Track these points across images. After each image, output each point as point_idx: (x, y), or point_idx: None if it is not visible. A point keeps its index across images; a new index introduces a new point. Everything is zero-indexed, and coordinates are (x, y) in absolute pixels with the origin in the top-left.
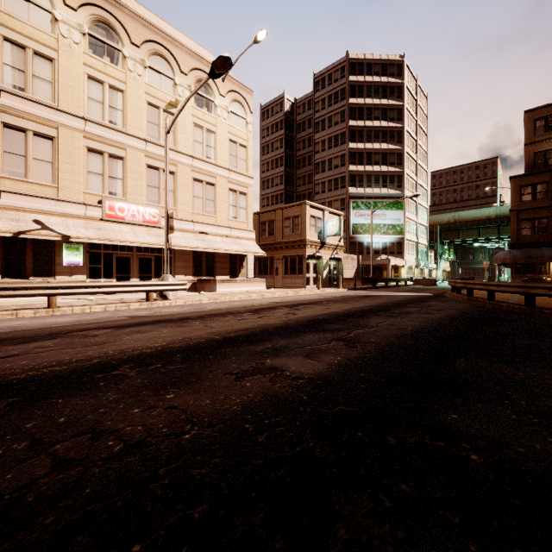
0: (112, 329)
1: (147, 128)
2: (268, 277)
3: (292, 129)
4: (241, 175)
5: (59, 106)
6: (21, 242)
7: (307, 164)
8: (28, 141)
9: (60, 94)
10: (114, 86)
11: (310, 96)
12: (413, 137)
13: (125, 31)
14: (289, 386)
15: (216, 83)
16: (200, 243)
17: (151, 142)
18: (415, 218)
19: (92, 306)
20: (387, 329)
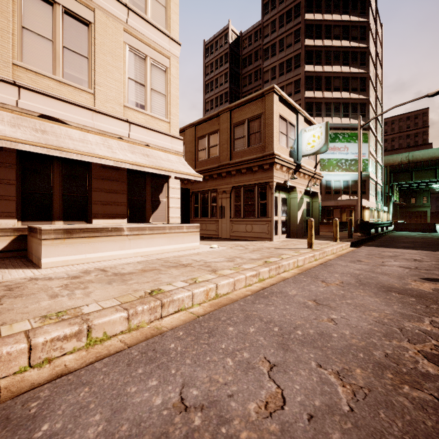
0: None
1: None
2: (208, 221)
3: (238, 64)
4: (156, 29)
5: None
6: None
7: None
8: None
9: None
10: None
11: (257, 26)
12: (374, 64)
13: None
14: None
15: None
16: (19, 132)
17: None
18: (375, 155)
19: None
20: None
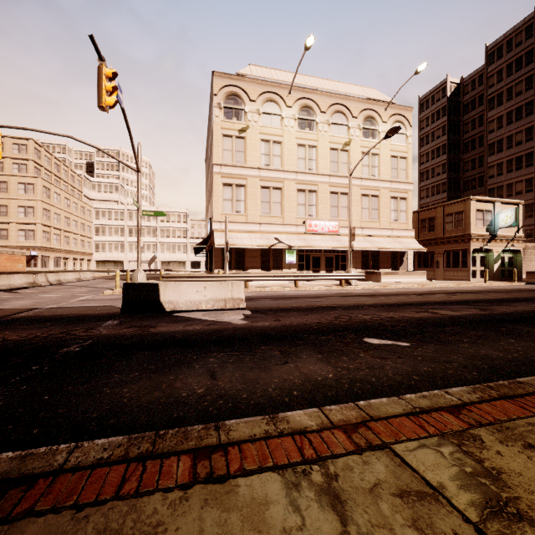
0: (341, 297)
1: (330, 167)
2: (428, 270)
3: (458, 112)
4: (402, 183)
5: (284, 169)
6: (268, 251)
7: (477, 145)
8: (271, 193)
9: (284, 161)
10: (311, 145)
11: (482, 69)
12: None
13: (317, 106)
14: (440, 315)
15: (379, 114)
16: (367, 244)
17: (333, 176)
18: None
19: (313, 287)
20: (522, 308)
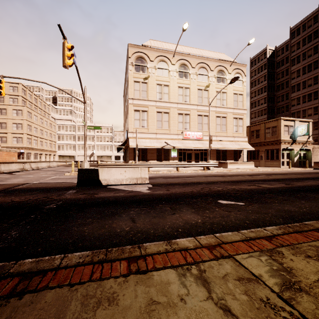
0: (204, 177)
1: (197, 100)
2: (255, 161)
3: (273, 67)
4: (240, 109)
5: (170, 101)
6: (160, 149)
7: (285, 87)
8: (162, 115)
9: (170, 96)
10: (186, 87)
11: (288, 42)
12: None
13: (190, 64)
14: (262, 187)
15: (226, 68)
16: (219, 146)
17: (199, 105)
18: None
19: (188, 171)
20: (310, 183)
